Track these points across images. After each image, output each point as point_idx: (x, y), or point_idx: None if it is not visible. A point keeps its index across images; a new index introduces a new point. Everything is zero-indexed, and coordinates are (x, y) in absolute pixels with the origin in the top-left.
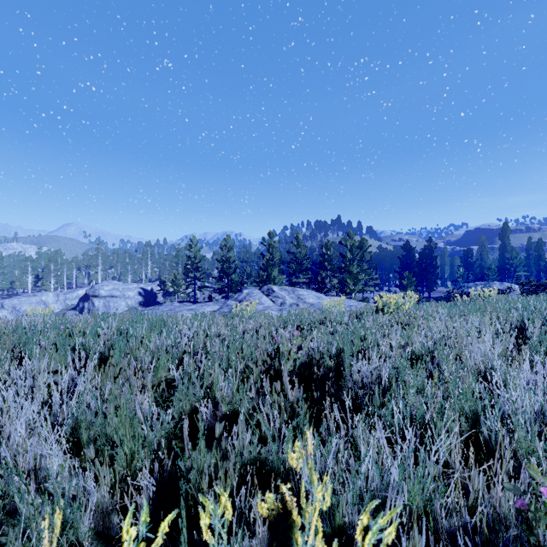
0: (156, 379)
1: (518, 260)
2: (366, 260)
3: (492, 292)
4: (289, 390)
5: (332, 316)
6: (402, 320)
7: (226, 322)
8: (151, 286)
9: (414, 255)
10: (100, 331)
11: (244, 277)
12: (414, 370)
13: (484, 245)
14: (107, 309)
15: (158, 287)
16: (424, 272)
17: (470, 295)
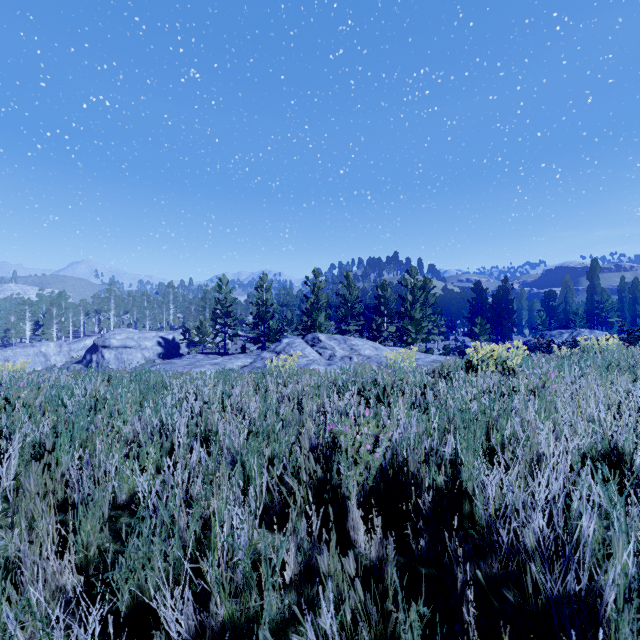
0: (125, 493)
1: (610, 303)
2: (429, 303)
3: (612, 342)
4: (361, 531)
5: (410, 377)
6: (526, 386)
7: (255, 385)
8: (173, 335)
9: (486, 298)
10: (66, 399)
11: (284, 324)
12: (633, 506)
13: (569, 286)
14: (119, 363)
15: (181, 336)
16: (498, 317)
17: (580, 345)
